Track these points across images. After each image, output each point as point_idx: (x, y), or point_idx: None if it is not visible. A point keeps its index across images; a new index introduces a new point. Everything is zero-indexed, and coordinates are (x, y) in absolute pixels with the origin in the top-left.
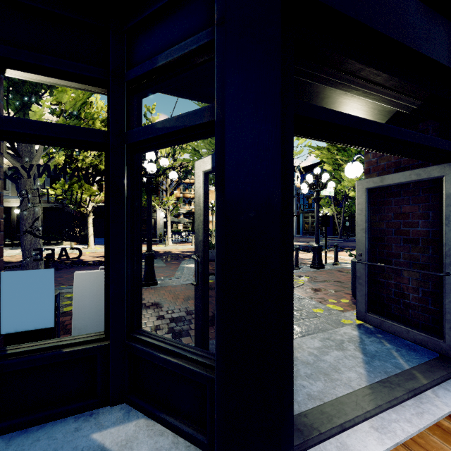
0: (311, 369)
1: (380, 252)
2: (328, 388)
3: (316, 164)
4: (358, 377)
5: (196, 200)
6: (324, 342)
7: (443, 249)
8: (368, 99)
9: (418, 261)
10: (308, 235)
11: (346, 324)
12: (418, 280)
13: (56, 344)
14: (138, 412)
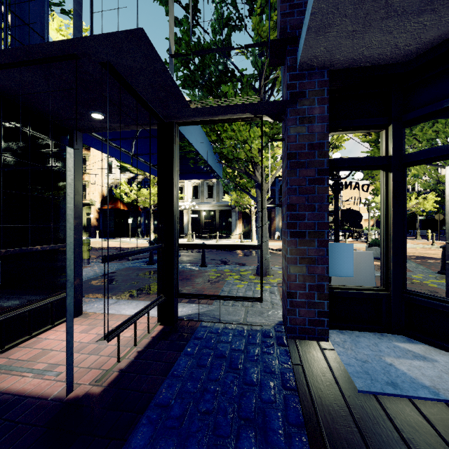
0: None
1: None
2: None
3: None
4: None
5: (447, 197)
6: None
7: None
8: None
9: None
10: None
11: None
12: None
13: (357, 288)
14: (418, 341)
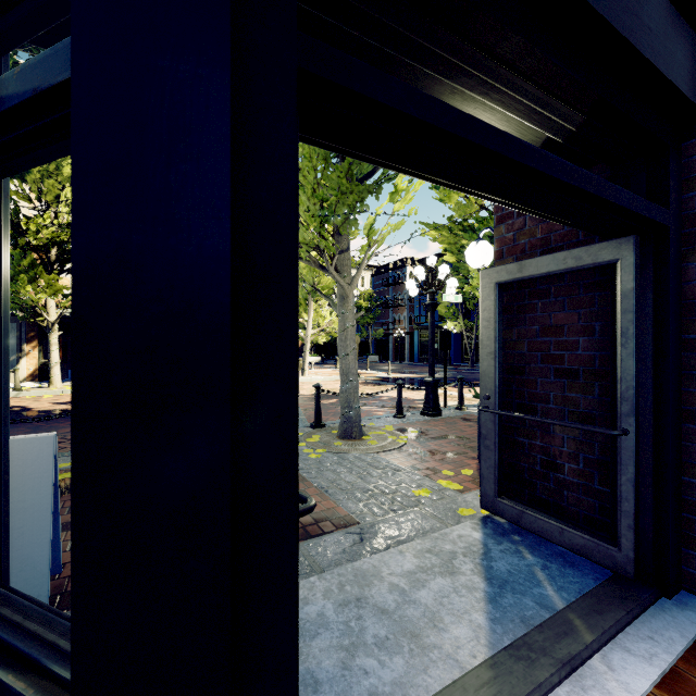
0: (387, 626)
1: (518, 392)
2: (414, 672)
3: (438, 256)
4: (473, 636)
5: None
6: (422, 558)
7: (618, 387)
8: (489, 102)
9: (578, 408)
10: (426, 362)
11: (465, 517)
12: (578, 439)
13: None
14: None
